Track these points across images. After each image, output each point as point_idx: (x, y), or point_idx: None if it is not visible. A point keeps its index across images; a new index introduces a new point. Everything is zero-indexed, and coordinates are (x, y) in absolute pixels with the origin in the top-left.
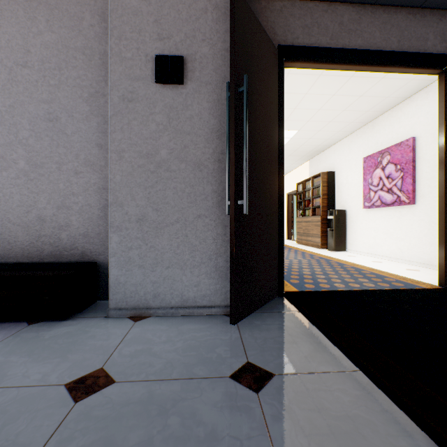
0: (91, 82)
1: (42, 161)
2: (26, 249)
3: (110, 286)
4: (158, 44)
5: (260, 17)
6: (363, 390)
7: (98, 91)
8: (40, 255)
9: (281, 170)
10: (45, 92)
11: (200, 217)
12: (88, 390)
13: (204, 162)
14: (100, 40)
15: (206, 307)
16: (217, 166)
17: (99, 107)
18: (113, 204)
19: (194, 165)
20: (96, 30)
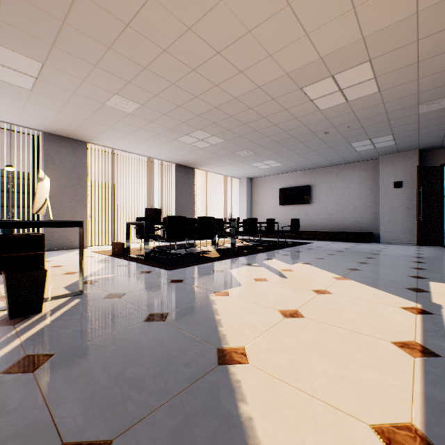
0: (370, 185)
1: (356, 207)
2: (351, 229)
3: (380, 237)
4: (394, 179)
5: (431, 156)
6: (442, 250)
7: (372, 187)
8: (355, 230)
9: (441, 205)
10: (356, 189)
11: (407, 221)
12: (386, 246)
13: (408, 207)
14: (373, 174)
15: (409, 244)
16: (413, 207)
17: (372, 192)
18: (381, 218)
19: (405, 208)
20: (371, 171)
